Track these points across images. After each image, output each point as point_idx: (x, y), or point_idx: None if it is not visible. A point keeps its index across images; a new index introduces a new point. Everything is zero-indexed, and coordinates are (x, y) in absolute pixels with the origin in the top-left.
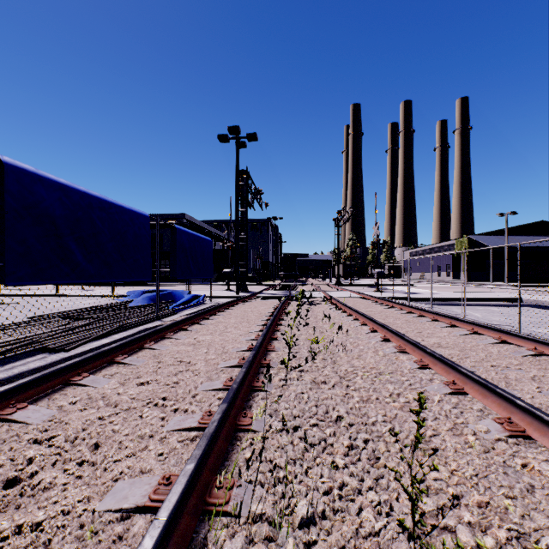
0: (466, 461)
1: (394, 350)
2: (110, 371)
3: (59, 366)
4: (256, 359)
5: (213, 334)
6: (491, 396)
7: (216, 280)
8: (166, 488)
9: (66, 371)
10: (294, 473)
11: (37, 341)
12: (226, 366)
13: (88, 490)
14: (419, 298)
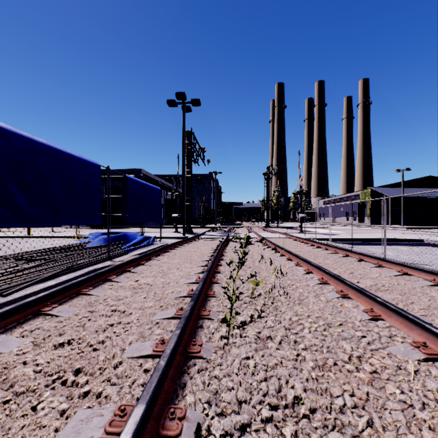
0: None
1: (336, 295)
2: (30, 325)
3: None
4: (194, 310)
5: (155, 276)
6: None
7: (167, 223)
8: None
9: None
10: None
11: None
12: (161, 318)
13: None
14: (337, 238)
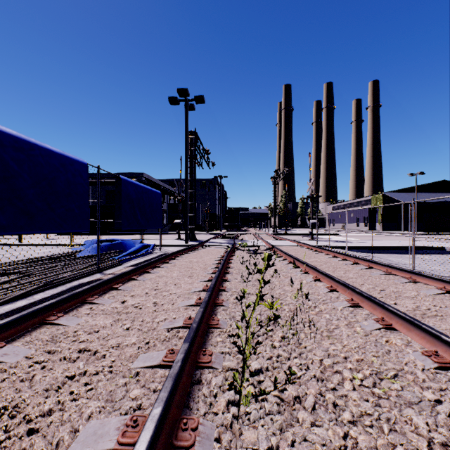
0: None
1: (376, 325)
2: None
3: None
4: (189, 355)
5: (147, 294)
6: None
7: (170, 229)
8: None
9: None
10: None
11: None
12: (143, 366)
13: None
14: (351, 246)
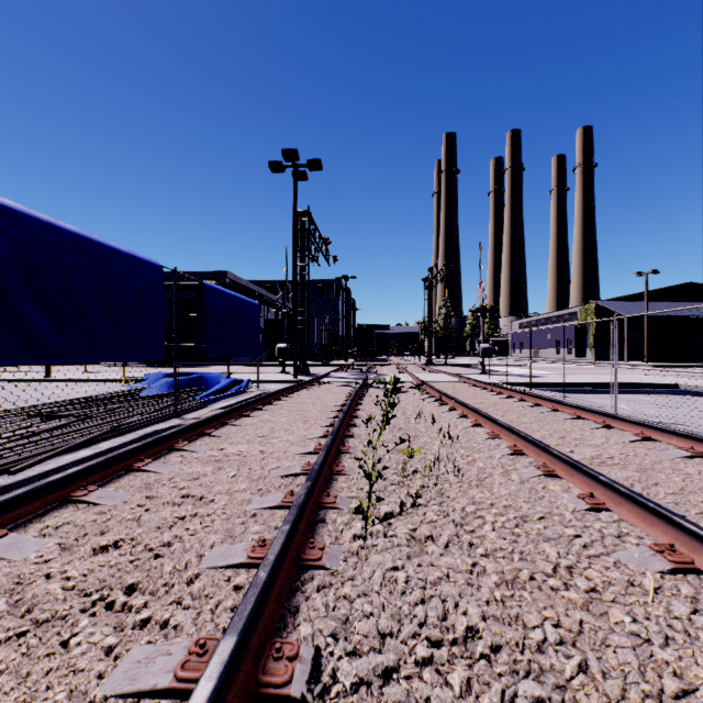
0: None
1: (536, 472)
2: (55, 519)
3: None
4: (312, 496)
5: (250, 441)
6: None
7: (269, 358)
8: None
9: None
10: None
11: None
12: (260, 508)
13: None
14: (540, 383)
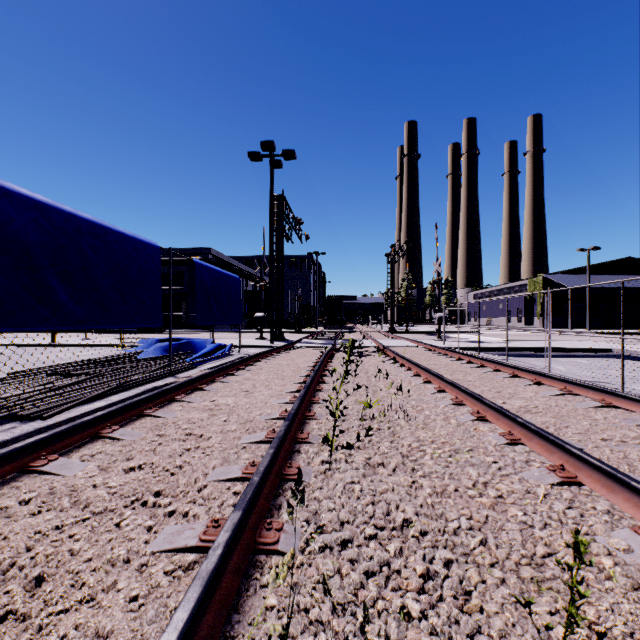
0: (608, 605)
1: (470, 417)
2: (90, 449)
3: (13, 447)
4: (289, 433)
5: (237, 395)
6: (621, 491)
7: (248, 326)
8: None
9: (24, 453)
10: (343, 635)
11: (2, 407)
12: (249, 442)
13: None
14: (489, 347)
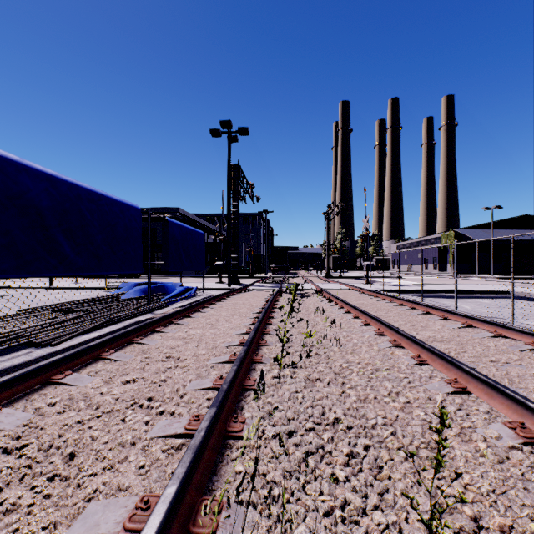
0: (479, 473)
1: (389, 344)
2: (95, 367)
3: (39, 364)
4: (247, 355)
5: (204, 327)
6: (498, 397)
7: (209, 272)
8: (144, 514)
9: (47, 369)
10: (290, 489)
11: (22, 336)
12: (216, 362)
13: (56, 513)
14: (408, 290)
